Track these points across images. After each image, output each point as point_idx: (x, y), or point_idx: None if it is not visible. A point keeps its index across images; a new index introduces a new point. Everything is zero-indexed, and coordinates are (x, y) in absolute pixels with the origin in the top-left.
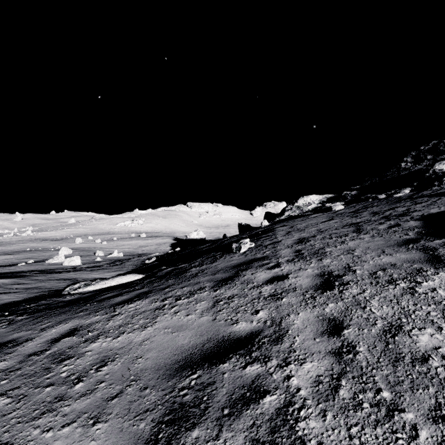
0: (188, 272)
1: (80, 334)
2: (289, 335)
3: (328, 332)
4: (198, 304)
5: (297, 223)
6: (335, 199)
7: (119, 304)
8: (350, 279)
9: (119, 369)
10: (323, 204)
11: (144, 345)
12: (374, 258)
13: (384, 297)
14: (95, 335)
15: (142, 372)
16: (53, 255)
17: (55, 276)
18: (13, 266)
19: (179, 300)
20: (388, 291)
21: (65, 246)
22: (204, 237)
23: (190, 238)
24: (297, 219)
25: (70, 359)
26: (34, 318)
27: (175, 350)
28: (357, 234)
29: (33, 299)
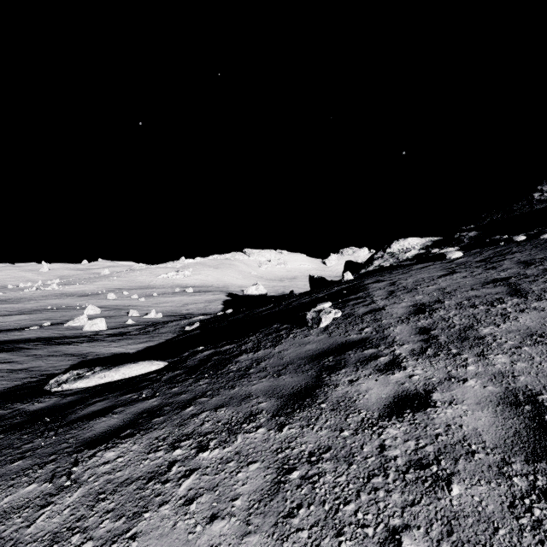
0: (234, 364)
1: None
2: None
3: None
4: (241, 475)
5: (398, 277)
6: (445, 242)
7: (91, 447)
8: None
9: None
10: (428, 250)
11: None
12: None
13: None
14: None
15: None
16: (76, 315)
17: (61, 349)
18: (22, 331)
19: (203, 451)
20: None
21: (93, 303)
22: (264, 293)
23: (248, 294)
24: (396, 271)
25: None
26: None
27: None
28: (521, 300)
29: (1, 395)
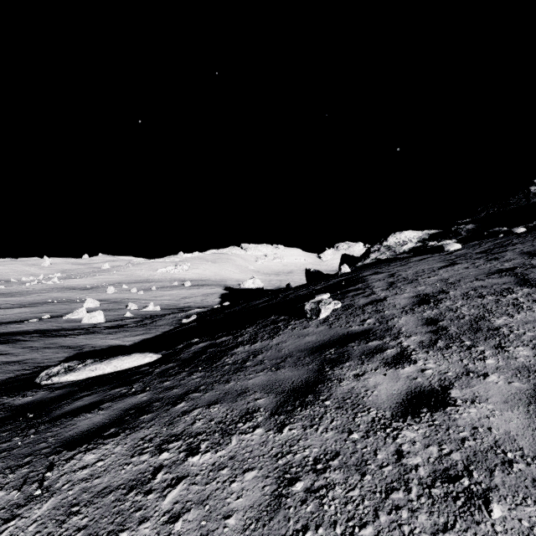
0: (230, 357)
1: None
2: None
3: None
4: (236, 485)
5: (397, 269)
6: (442, 235)
7: (71, 447)
8: None
9: None
10: (425, 243)
11: None
12: None
13: None
14: None
15: None
16: (76, 308)
17: (58, 341)
18: (21, 323)
19: (192, 455)
20: None
21: (93, 297)
22: (261, 286)
23: (245, 288)
24: (393, 263)
25: None
26: None
27: None
28: (532, 290)
29: None
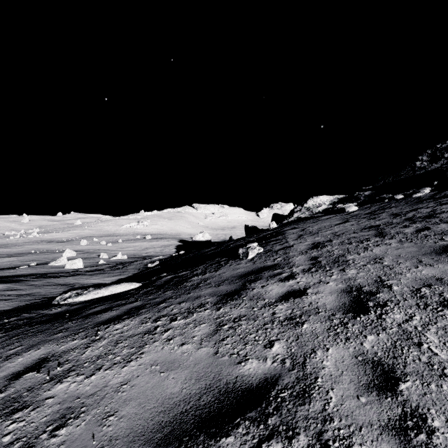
0: (189, 282)
1: (48, 368)
2: (319, 387)
3: (376, 386)
4: (197, 328)
5: (308, 225)
6: (347, 199)
7: (105, 324)
8: (388, 299)
9: (80, 435)
10: (334, 205)
11: (122, 391)
12: (411, 269)
13: (442, 328)
14: (65, 370)
15: (111, 444)
16: (56, 257)
17: (53, 281)
18: (14, 269)
19: (174, 321)
20: (445, 319)
21: (69, 248)
22: (209, 239)
23: (196, 240)
24: (308, 221)
25: (24, 409)
26: (8, 337)
27: (161, 403)
28: (380, 239)
29: (20, 309)
